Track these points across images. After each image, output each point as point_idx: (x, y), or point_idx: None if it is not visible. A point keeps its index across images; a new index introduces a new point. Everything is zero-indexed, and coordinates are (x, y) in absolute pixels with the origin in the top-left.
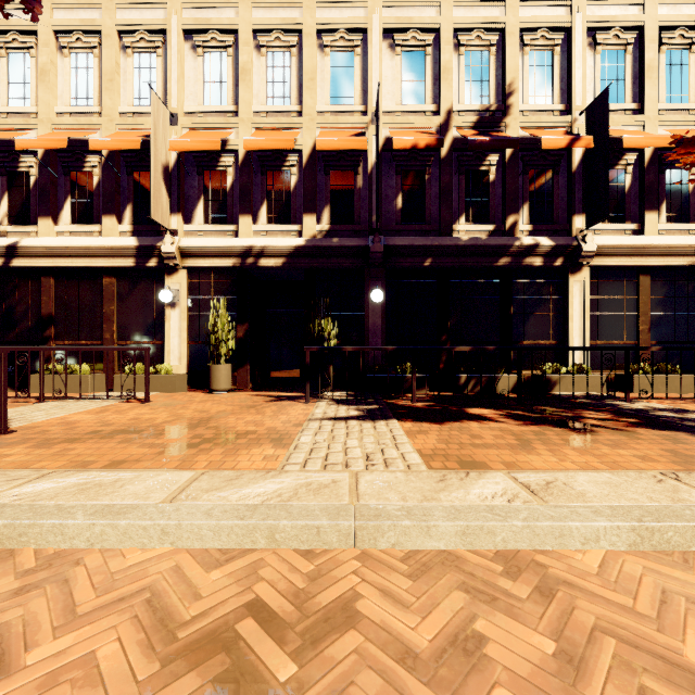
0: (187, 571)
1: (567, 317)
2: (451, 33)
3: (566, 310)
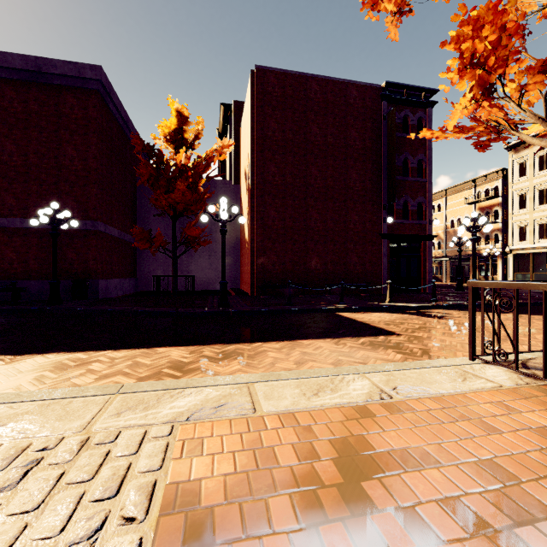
0: None
1: None
2: None
3: None
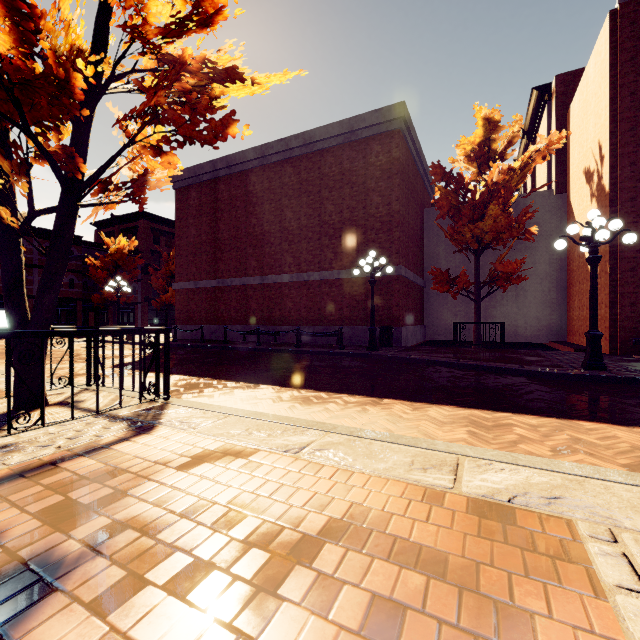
0: None
1: None
2: None
3: None
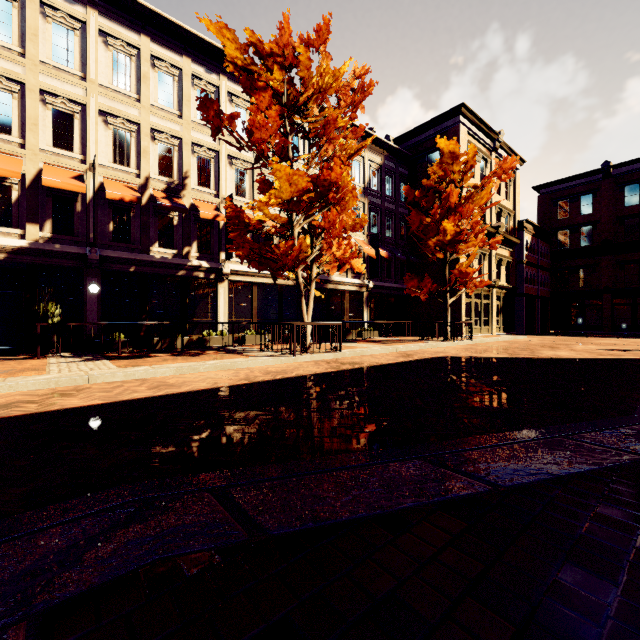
0: (28, 392)
1: (218, 306)
2: (149, 130)
3: (217, 302)
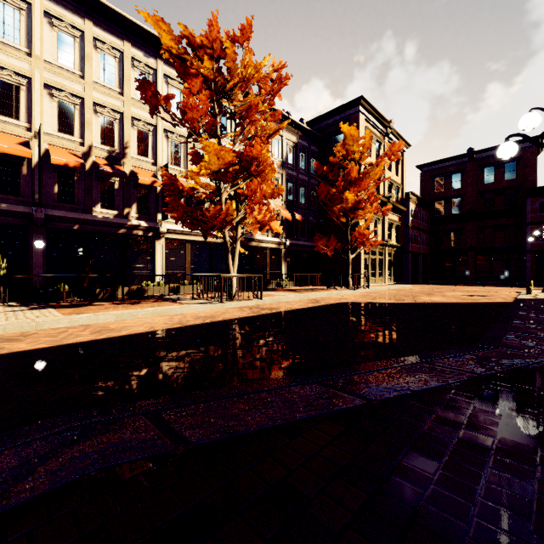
0: None
1: (155, 260)
2: (92, 104)
3: (155, 256)
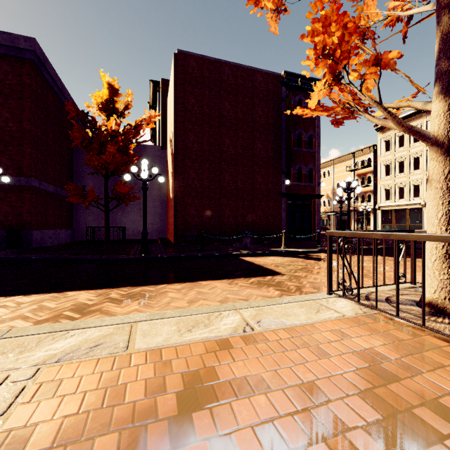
0: None
1: None
2: None
3: None
